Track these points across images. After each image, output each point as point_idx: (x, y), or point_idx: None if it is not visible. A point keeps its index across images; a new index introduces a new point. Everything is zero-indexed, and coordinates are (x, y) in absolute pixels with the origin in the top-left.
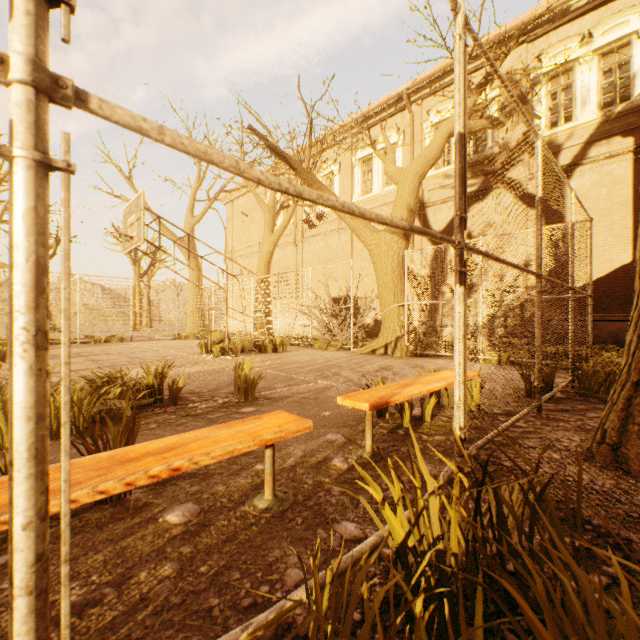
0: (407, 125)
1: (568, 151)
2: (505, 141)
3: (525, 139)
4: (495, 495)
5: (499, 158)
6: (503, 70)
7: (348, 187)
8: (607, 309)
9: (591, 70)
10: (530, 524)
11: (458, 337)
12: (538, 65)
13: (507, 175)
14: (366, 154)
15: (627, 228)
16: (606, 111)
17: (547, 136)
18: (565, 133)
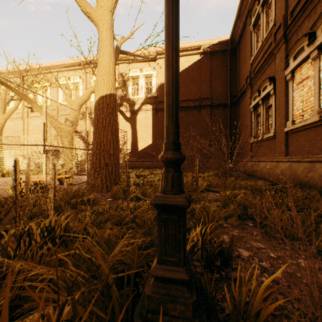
0: (84, 76)
1: (137, 105)
2: (120, 96)
3: (126, 97)
4: (35, 188)
5: (118, 101)
6: (119, 69)
7: (56, 96)
8: (147, 157)
9: (143, 81)
10: (40, 191)
11: (44, 164)
12: (129, 73)
13: (120, 108)
14: (65, 83)
15: (151, 133)
16: (146, 95)
17: (132, 98)
18: (136, 99)
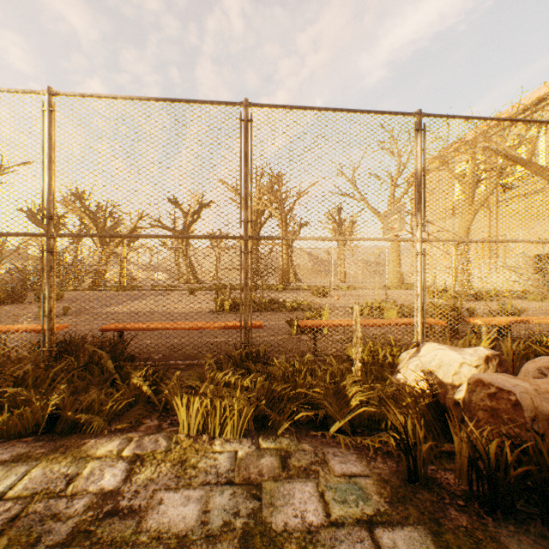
0: None
1: None
2: None
3: None
4: None
5: None
6: None
7: None
8: None
9: None
10: None
11: None
12: None
13: None
14: None
15: None
16: None
17: None
18: None
